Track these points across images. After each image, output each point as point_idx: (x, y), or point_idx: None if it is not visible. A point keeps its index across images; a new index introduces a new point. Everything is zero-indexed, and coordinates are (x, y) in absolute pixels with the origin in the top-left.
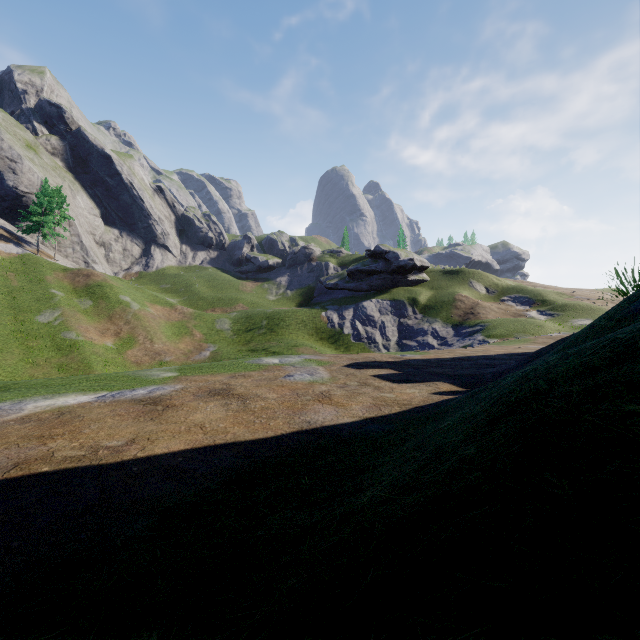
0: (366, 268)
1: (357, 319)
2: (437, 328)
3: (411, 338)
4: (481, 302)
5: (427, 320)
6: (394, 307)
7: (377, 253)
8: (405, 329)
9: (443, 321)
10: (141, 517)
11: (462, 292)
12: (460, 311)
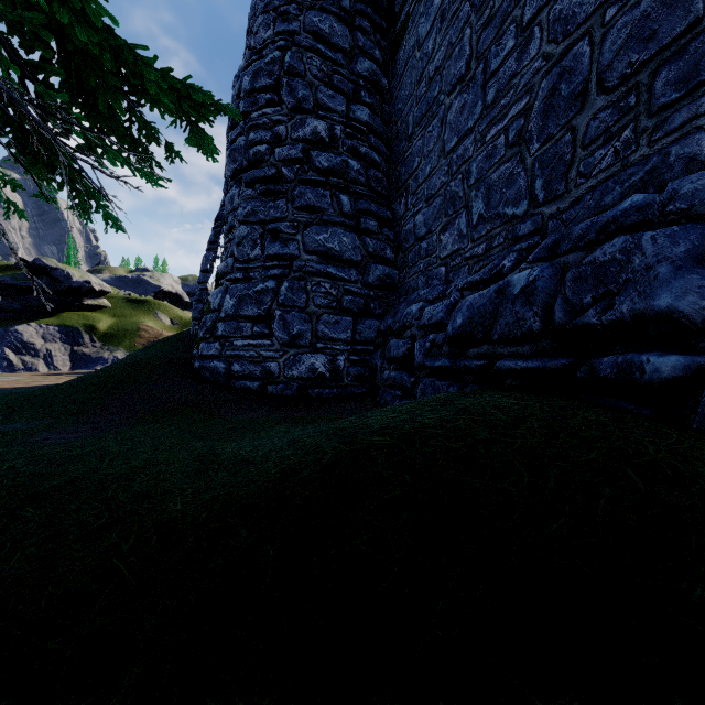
0: (20, 283)
1: (7, 347)
2: (120, 356)
3: (89, 367)
4: (165, 332)
5: (108, 348)
6: (65, 334)
7: (38, 267)
8: (81, 358)
9: (126, 349)
10: (4, 391)
11: (147, 322)
12: (144, 340)
